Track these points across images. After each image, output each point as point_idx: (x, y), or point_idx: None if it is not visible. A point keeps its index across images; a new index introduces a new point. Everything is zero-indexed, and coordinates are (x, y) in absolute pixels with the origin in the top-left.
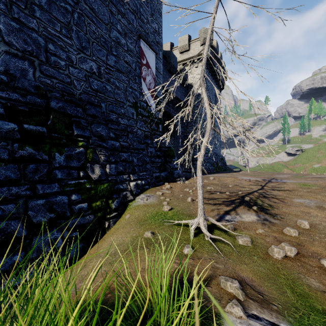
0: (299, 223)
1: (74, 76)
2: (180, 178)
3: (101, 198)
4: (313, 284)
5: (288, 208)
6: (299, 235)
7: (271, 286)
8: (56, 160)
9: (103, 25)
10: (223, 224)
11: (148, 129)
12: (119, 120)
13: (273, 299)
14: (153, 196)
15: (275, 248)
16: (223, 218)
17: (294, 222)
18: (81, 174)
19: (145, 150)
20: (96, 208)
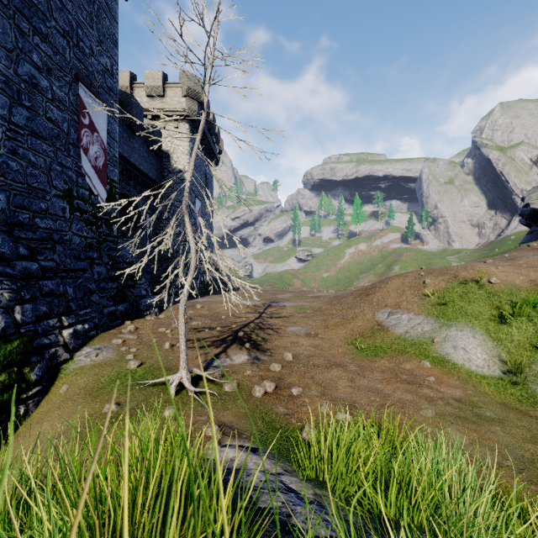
0: (285, 356)
1: None
2: (150, 311)
3: (8, 367)
4: (280, 411)
5: (280, 339)
6: (283, 368)
7: (247, 422)
8: None
9: (2, 51)
10: (209, 373)
11: (94, 234)
12: (37, 222)
13: (246, 431)
14: (108, 348)
15: (257, 388)
16: (212, 364)
17: (281, 356)
18: None
19: (89, 270)
20: None
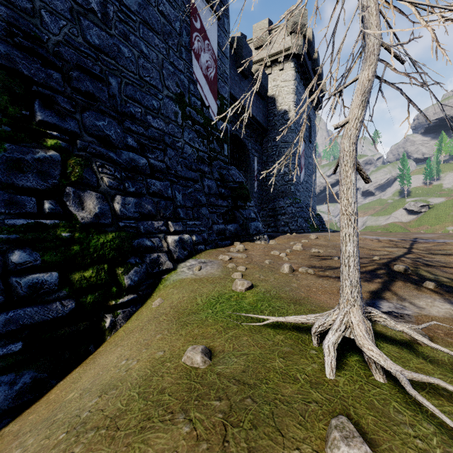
0: None
1: (42, 1)
2: (259, 236)
3: (98, 263)
4: None
5: None
6: None
7: None
8: None
9: None
10: (412, 328)
11: (205, 148)
12: (149, 119)
13: None
14: (213, 263)
15: None
16: (377, 308)
17: None
18: (45, 206)
19: (199, 181)
20: (81, 283)
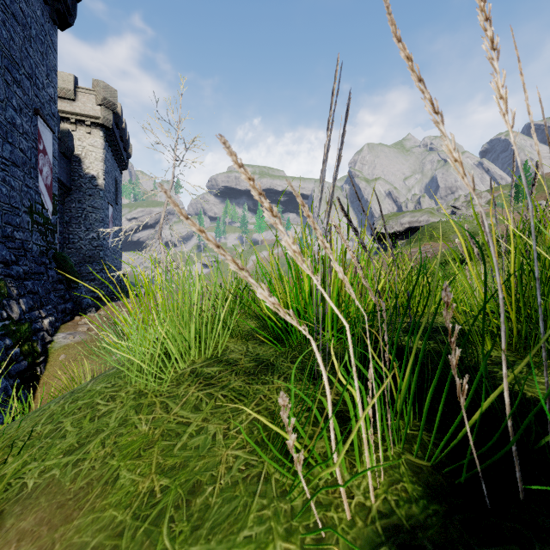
0: None
1: None
2: (90, 309)
3: (26, 341)
4: None
5: None
6: None
7: None
8: None
9: None
10: None
11: (44, 242)
12: (15, 234)
13: None
14: (79, 333)
15: None
16: None
17: None
18: (5, 314)
19: (46, 273)
20: (26, 352)
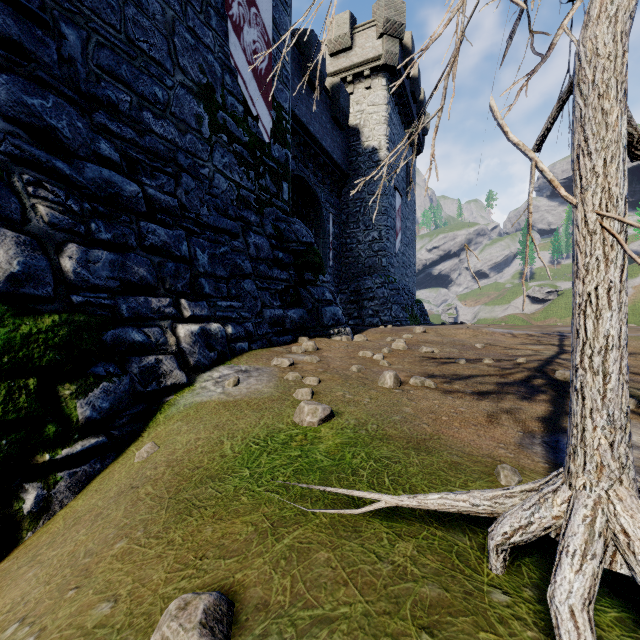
0: None
1: None
2: (338, 328)
3: (14, 375)
4: None
5: None
6: None
7: None
8: None
9: None
10: None
11: (251, 184)
12: (147, 119)
13: None
14: (260, 373)
15: None
16: None
17: None
18: None
19: (241, 237)
20: None
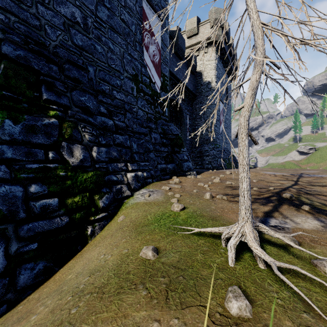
0: None
1: (46, 19)
2: (190, 172)
3: (83, 192)
4: None
5: None
6: None
7: None
8: (6, 130)
9: None
10: (285, 236)
11: (152, 111)
12: (114, 93)
13: None
14: (158, 192)
15: None
16: (267, 223)
17: None
18: (50, 155)
19: (148, 135)
20: (72, 205)
